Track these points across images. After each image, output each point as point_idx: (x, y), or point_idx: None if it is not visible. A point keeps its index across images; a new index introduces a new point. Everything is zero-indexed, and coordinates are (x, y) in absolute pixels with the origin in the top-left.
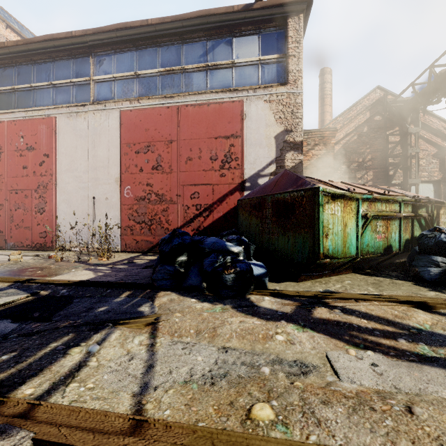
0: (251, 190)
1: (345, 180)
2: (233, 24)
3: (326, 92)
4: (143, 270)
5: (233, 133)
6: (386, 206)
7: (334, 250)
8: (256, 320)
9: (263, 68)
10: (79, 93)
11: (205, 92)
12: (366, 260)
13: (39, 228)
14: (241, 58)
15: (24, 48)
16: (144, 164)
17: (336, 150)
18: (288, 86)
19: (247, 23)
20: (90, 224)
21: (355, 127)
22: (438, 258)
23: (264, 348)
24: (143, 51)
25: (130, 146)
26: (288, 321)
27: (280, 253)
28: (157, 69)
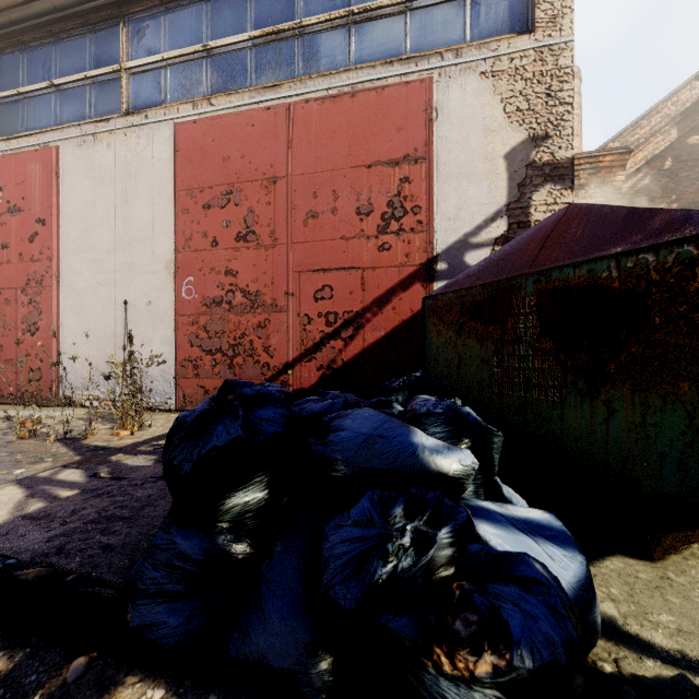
0: (448, 279)
1: None
2: None
3: None
4: (165, 491)
5: (409, 152)
6: None
7: None
8: None
9: (475, 4)
10: (102, 98)
11: (345, 70)
12: None
13: (29, 361)
14: None
15: (3, 19)
16: (220, 231)
17: None
18: (537, 34)
19: None
20: (118, 355)
21: (647, 159)
22: None
23: None
24: (220, 1)
25: (193, 195)
26: None
27: (573, 450)
28: (246, 33)
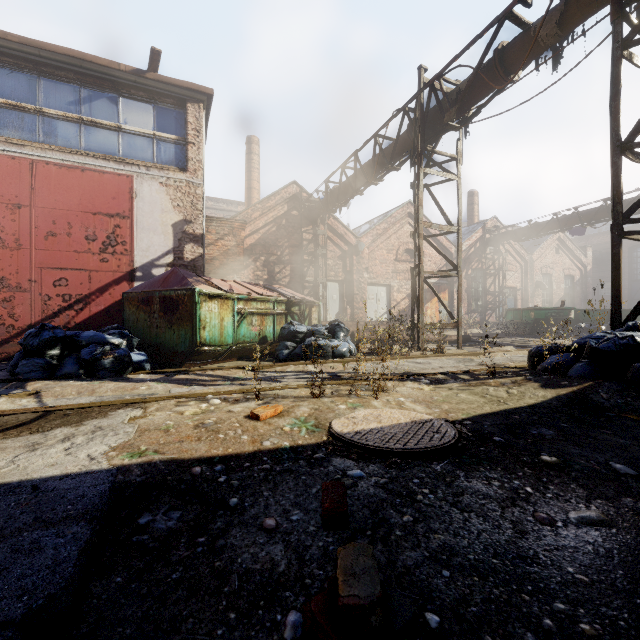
0: (143, 281)
1: (264, 273)
2: (119, 81)
3: (254, 165)
4: None
5: (120, 212)
6: (261, 305)
7: (211, 340)
8: (128, 383)
9: (158, 145)
10: None
11: (77, 151)
12: (247, 349)
13: None
14: (131, 126)
15: None
16: None
17: (256, 240)
18: (187, 173)
19: (138, 87)
20: None
21: (274, 218)
22: (289, 343)
23: (131, 393)
24: None
25: None
26: (153, 381)
27: (167, 345)
28: None
